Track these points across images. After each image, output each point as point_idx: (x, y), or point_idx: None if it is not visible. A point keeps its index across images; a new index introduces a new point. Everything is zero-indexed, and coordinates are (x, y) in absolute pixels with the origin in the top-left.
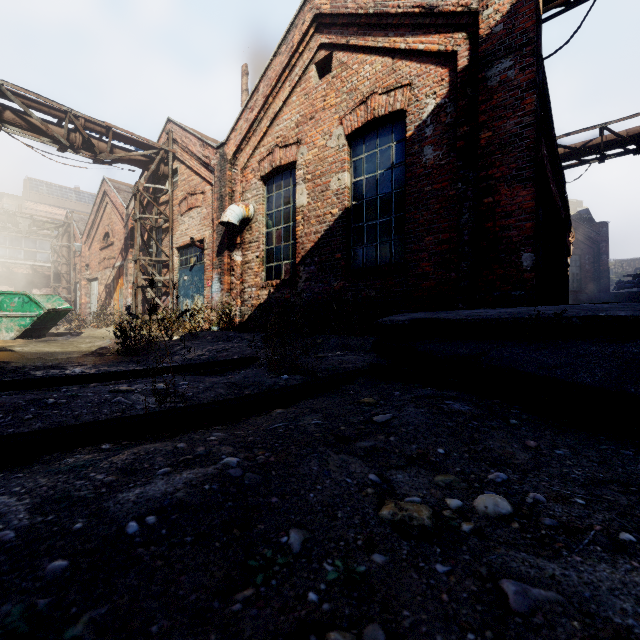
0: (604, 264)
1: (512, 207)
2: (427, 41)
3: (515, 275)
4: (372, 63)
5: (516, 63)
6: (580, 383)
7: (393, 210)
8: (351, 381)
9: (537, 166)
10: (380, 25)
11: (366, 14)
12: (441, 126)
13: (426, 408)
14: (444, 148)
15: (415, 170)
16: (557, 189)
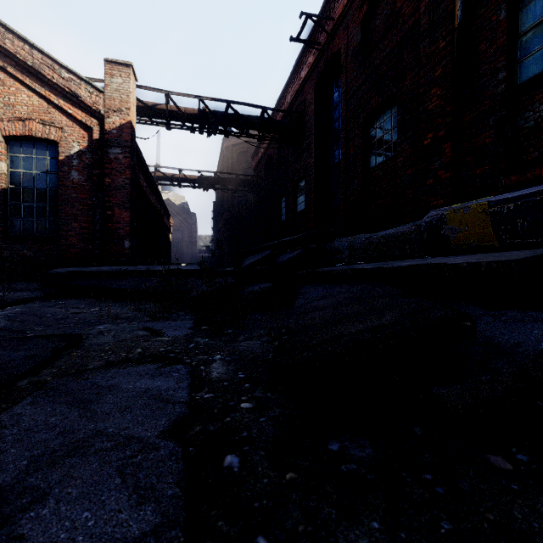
0: (194, 238)
1: (121, 219)
2: (74, 110)
3: (122, 251)
4: (30, 96)
5: (123, 153)
6: (126, 288)
7: (48, 200)
8: (33, 301)
9: (132, 202)
10: (37, 76)
11: (25, 62)
12: (83, 163)
13: (78, 300)
14: (85, 176)
15: (66, 182)
16: (156, 199)
